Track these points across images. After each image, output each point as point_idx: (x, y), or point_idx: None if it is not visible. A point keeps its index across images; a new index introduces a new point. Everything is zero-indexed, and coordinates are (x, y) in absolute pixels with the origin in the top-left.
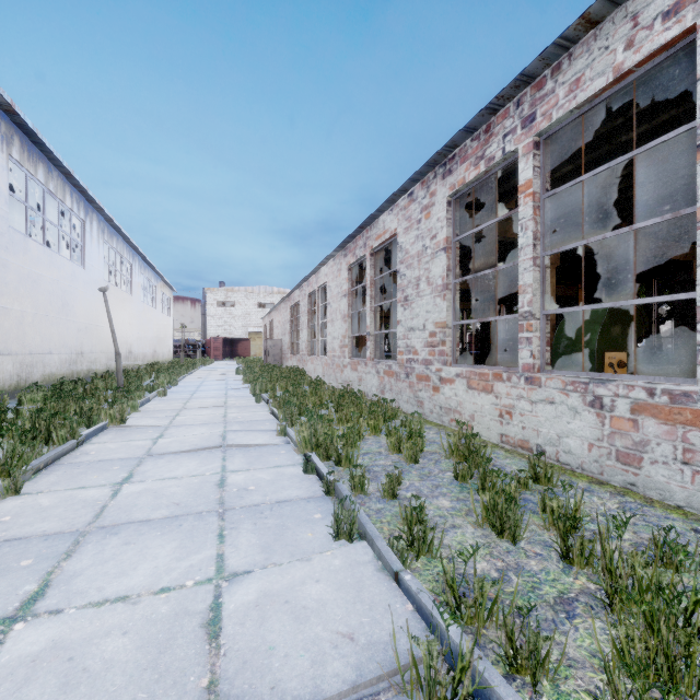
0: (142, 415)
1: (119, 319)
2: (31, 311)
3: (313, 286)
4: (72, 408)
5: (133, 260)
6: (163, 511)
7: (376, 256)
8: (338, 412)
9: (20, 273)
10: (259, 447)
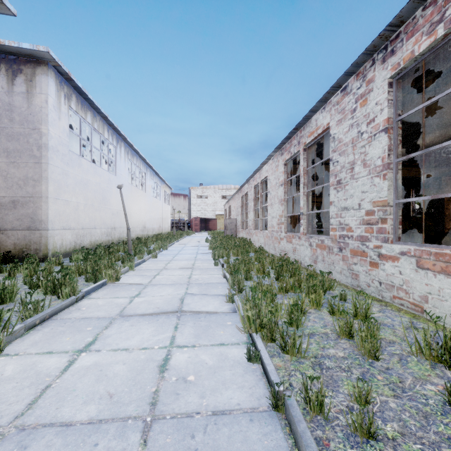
0: (135, 273)
1: (138, 207)
2: (83, 202)
3: (257, 180)
4: (88, 267)
5: (146, 171)
6: (92, 407)
7: (308, 151)
8: (279, 282)
9: (76, 179)
10: (209, 315)
